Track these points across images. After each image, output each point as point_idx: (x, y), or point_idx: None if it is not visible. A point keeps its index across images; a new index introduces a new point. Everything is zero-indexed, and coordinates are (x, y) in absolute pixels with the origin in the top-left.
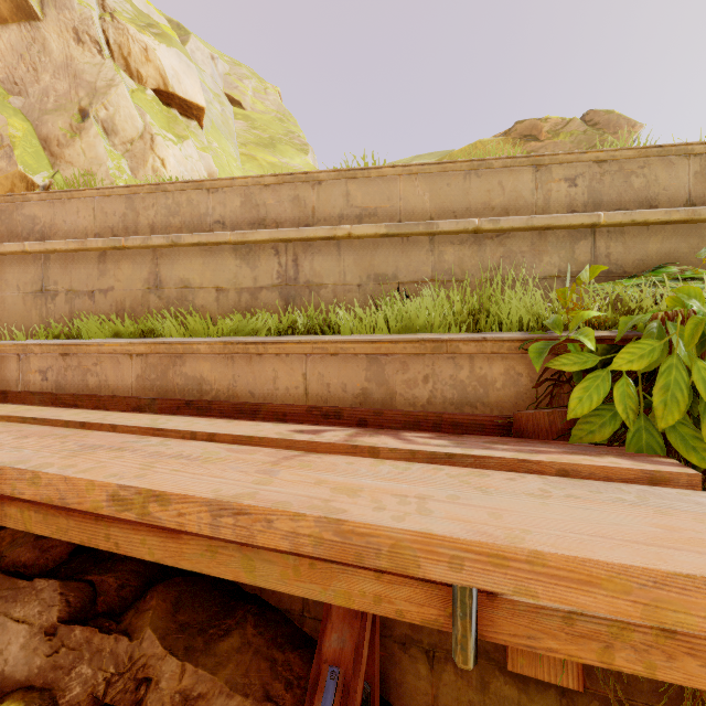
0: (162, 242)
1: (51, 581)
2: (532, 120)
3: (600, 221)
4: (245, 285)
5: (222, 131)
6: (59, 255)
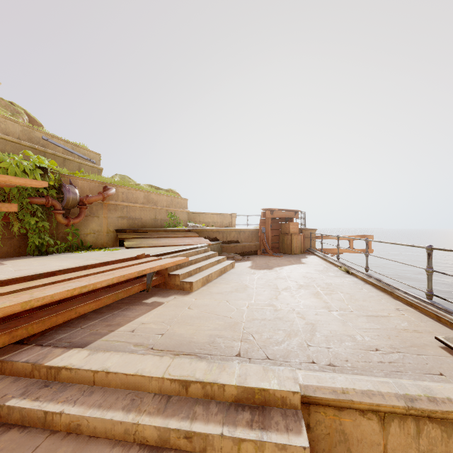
0: None
1: None
2: None
3: None
4: None
5: None
6: None
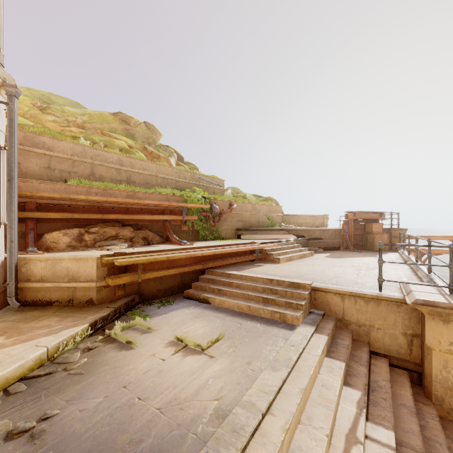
0: (98, 164)
1: (128, 226)
2: (127, 115)
3: (180, 180)
4: (118, 179)
5: None
6: (56, 157)
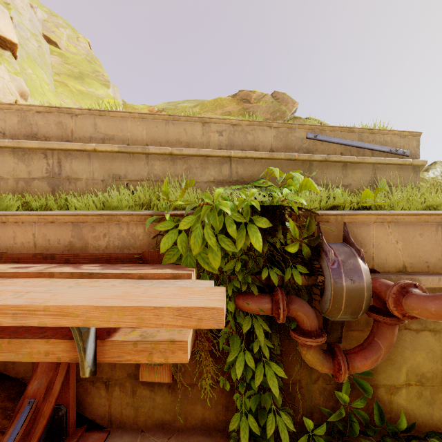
0: None
1: None
2: (247, 91)
3: (231, 155)
4: (21, 176)
5: (37, 62)
6: None
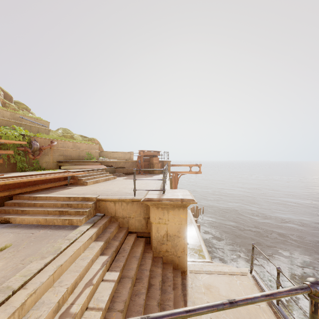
0: None
1: None
2: None
3: None
4: None
5: None
6: None
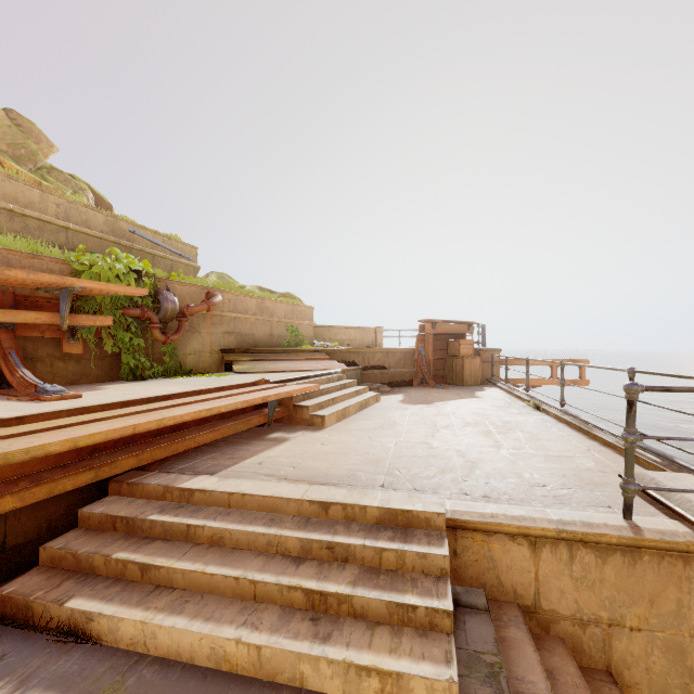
0: None
1: None
2: None
3: (71, 227)
4: None
5: None
6: None
